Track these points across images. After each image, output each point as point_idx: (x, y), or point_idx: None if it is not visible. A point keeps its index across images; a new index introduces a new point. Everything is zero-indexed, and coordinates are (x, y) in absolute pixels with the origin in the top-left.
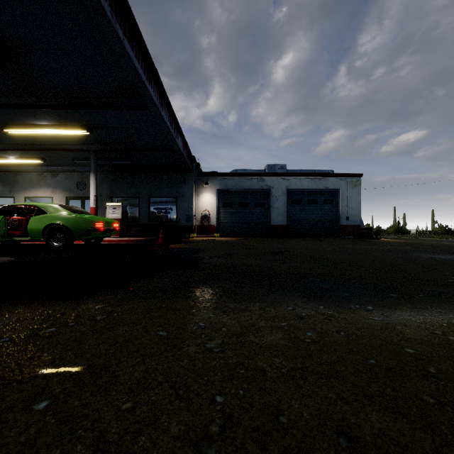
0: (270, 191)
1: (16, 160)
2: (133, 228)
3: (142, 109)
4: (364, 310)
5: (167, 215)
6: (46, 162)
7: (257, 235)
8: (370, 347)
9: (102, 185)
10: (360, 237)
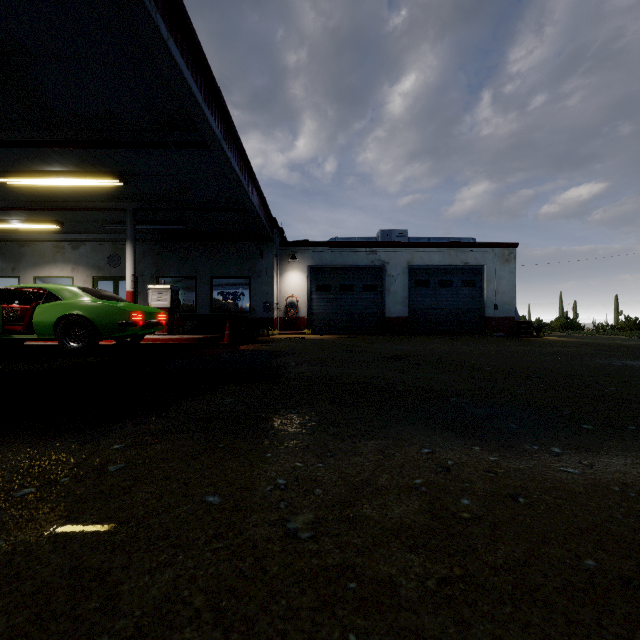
0: (385, 269)
1: (21, 224)
2: (188, 321)
3: (199, 147)
4: (549, 454)
5: (237, 302)
6: (64, 227)
7: (366, 331)
8: (578, 531)
9: (144, 260)
10: (514, 334)
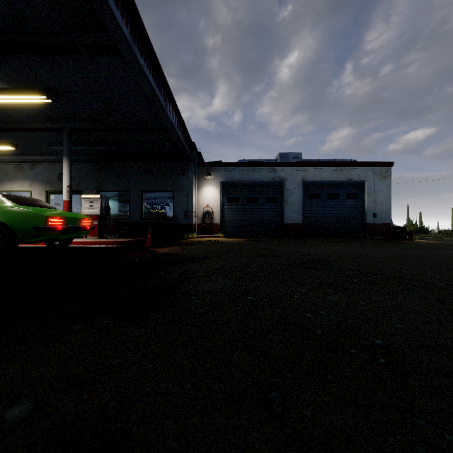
0: (283, 184)
1: None
2: (123, 226)
3: (111, 52)
4: None
5: (163, 211)
6: (21, 150)
7: (268, 235)
8: None
9: (87, 177)
10: (390, 237)
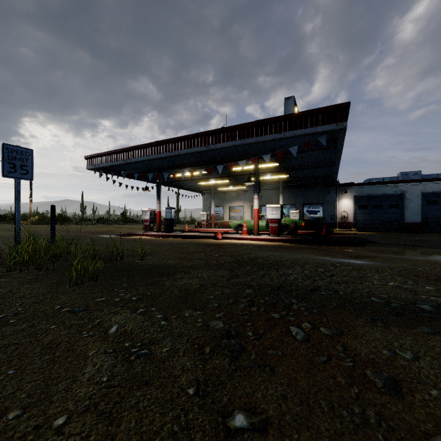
0: (404, 195)
1: (233, 188)
2: None
3: (329, 167)
4: None
5: (316, 215)
6: (244, 187)
7: (391, 230)
8: None
9: (272, 197)
10: None
